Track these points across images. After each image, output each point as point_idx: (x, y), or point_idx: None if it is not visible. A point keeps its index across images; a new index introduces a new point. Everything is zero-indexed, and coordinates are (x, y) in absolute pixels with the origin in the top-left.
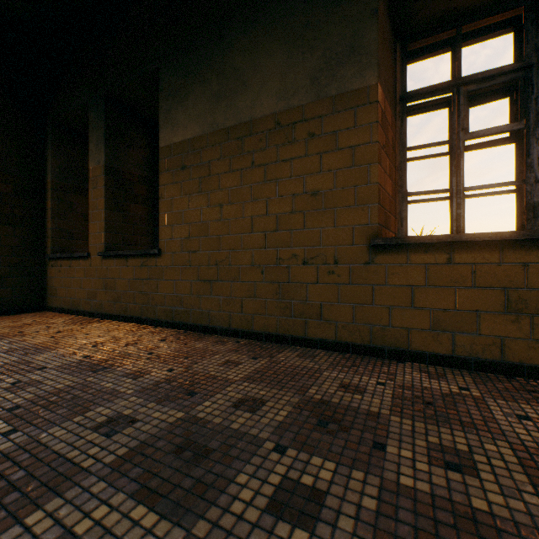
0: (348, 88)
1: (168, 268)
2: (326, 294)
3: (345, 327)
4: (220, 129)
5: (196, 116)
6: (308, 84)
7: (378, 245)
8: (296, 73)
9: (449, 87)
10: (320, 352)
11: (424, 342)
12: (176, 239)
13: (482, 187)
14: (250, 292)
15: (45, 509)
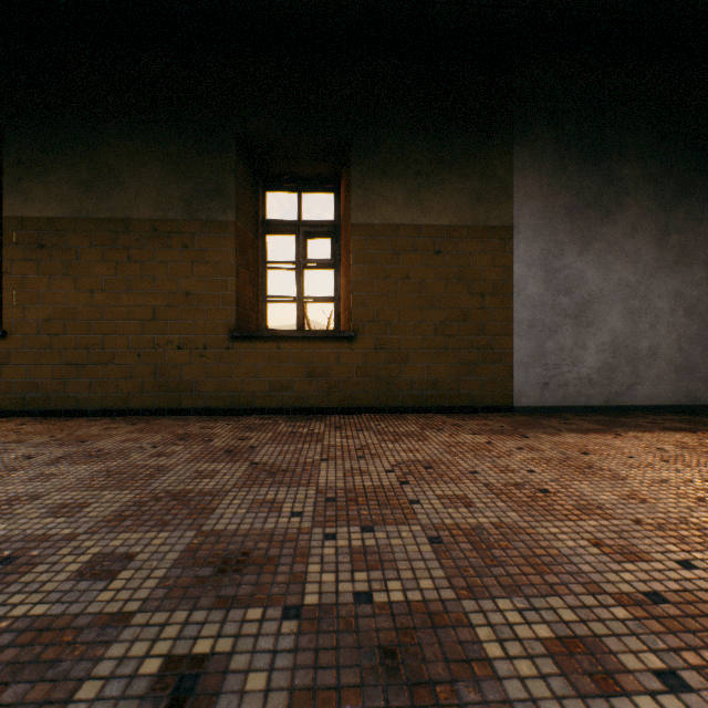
0: (215, 219)
1: (17, 351)
2: (198, 372)
3: (213, 396)
4: (92, 218)
5: (60, 197)
6: (183, 205)
7: (236, 336)
8: (172, 192)
9: (293, 225)
10: (193, 417)
11: (264, 401)
12: (31, 321)
13: (313, 298)
14: (127, 374)
15: (17, 474)
